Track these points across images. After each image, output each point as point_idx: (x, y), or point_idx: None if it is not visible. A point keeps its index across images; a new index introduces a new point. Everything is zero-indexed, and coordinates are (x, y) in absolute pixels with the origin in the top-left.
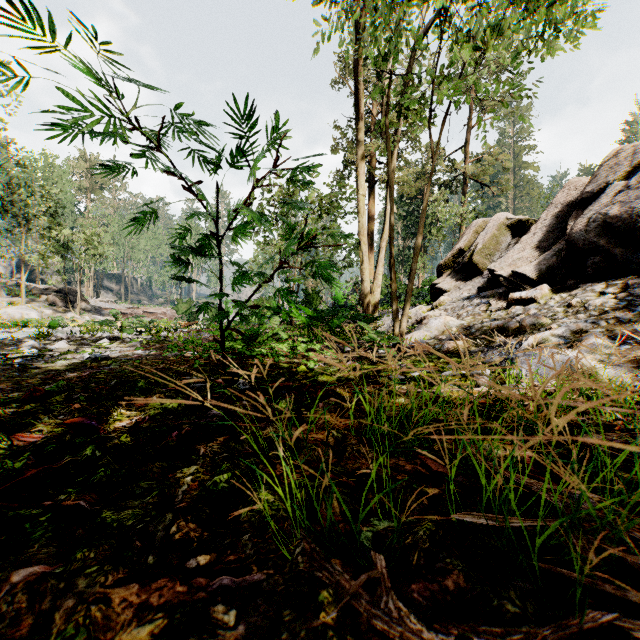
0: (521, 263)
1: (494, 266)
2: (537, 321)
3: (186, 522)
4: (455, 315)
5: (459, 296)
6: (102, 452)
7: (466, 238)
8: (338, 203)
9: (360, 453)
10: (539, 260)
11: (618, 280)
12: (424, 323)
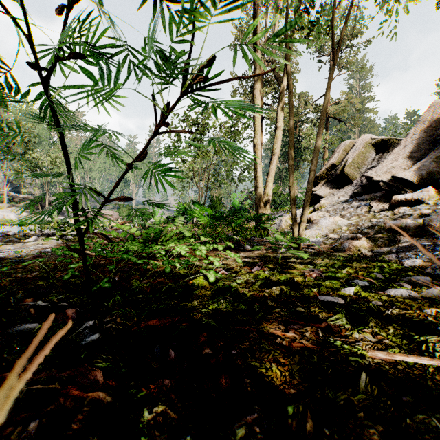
0: (396, 170)
1: (371, 174)
2: None
3: None
4: (338, 215)
5: (337, 200)
6: None
7: (337, 155)
8: (236, 131)
9: None
10: (417, 166)
11: None
12: (315, 222)
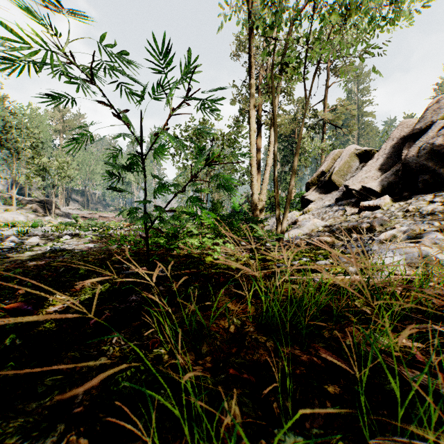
0: (368, 180)
1: (348, 183)
2: (383, 222)
3: (77, 435)
4: (320, 218)
5: (322, 204)
6: (23, 340)
7: (326, 163)
8: (235, 139)
9: (258, 342)
10: (382, 178)
11: (442, 192)
12: (298, 224)
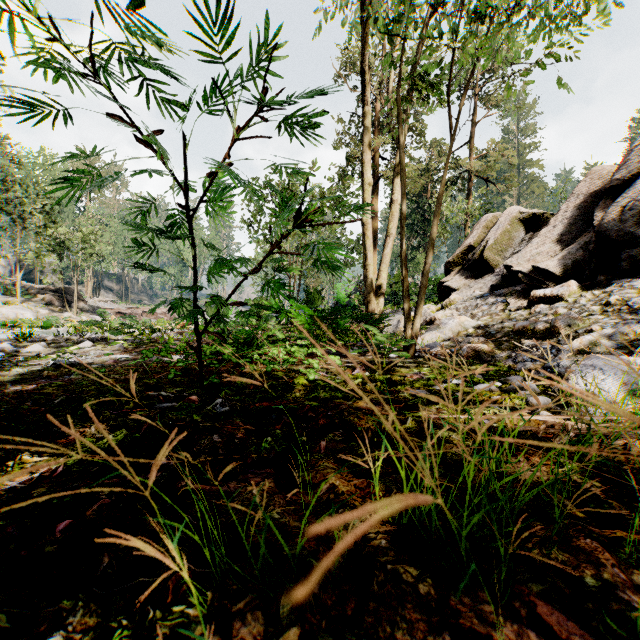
0: (541, 258)
1: (511, 262)
2: (572, 321)
3: None
4: (469, 315)
5: (471, 294)
6: None
7: (476, 234)
8: (340, 198)
9: (401, 582)
10: (563, 254)
11: None
12: (436, 324)
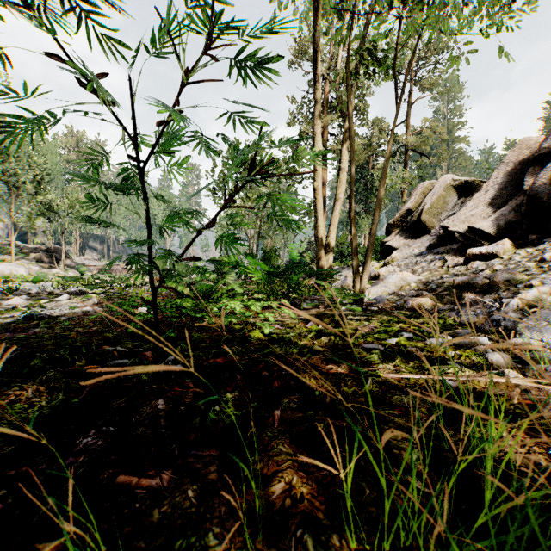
0: (475, 220)
1: (447, 223)
2: (510, 277)
3: None
4: (410, 271)
5: (410, 253)
6: None
7: (414, 199)
8: (294, 169)
9: None
10: (496, 216)
11: None
12: (381, 279)
